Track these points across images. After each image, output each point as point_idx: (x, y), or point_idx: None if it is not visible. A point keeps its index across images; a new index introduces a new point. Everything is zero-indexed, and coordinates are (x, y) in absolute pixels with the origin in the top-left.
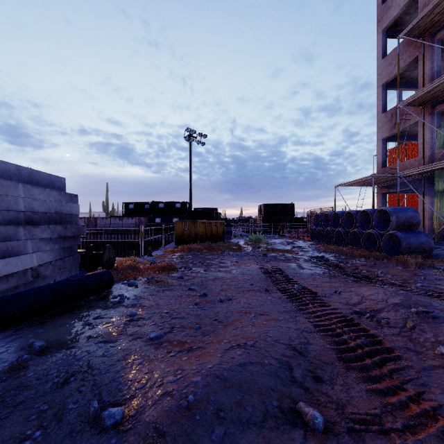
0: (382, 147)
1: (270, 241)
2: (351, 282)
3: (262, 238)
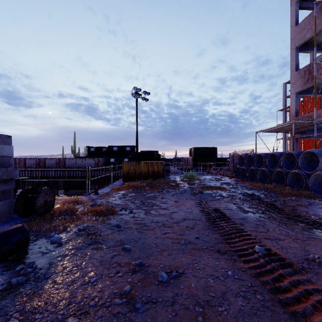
0: (295, 99)
1: (201, 177)
2: (309, 233)
3: (195, 175)
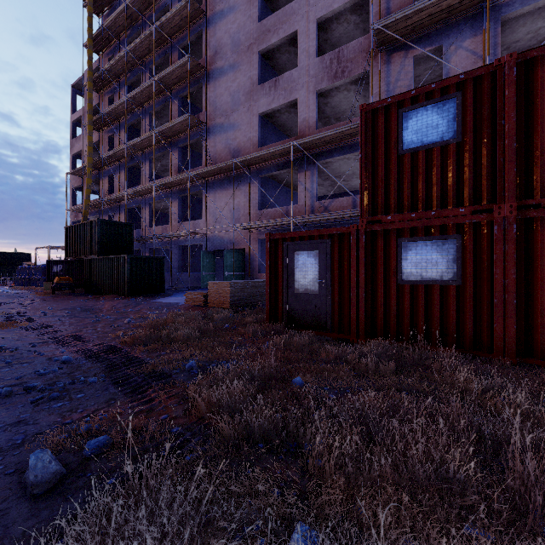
0: None
1: None
2: None
3: None
